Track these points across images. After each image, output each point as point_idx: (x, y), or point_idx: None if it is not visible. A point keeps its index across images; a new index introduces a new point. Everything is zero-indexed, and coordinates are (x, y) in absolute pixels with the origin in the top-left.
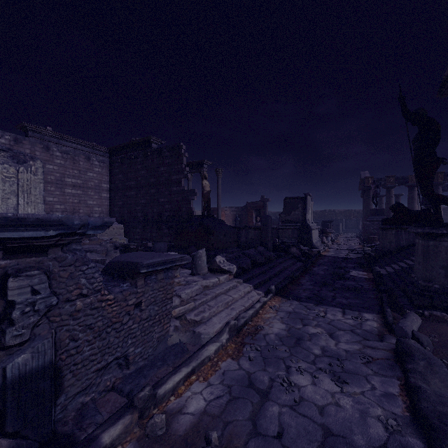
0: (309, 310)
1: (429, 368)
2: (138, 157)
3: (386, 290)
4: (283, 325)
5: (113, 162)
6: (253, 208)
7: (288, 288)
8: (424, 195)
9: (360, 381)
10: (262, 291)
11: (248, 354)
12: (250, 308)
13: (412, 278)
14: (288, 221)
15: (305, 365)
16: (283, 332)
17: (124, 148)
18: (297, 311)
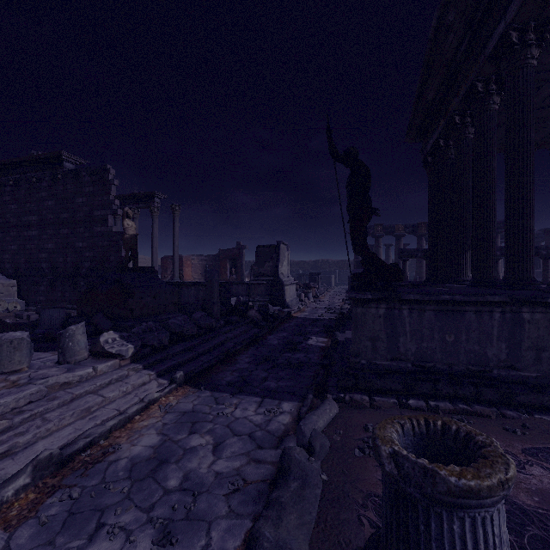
0: (217, 405)
1: (298, 493)
2: (43, 181)
3: (329, 365)
4: (157, 437)
5: (2, 184)
6: (226, 257)
7: (213, 370)
8: (355, 252)
9: (198, 533)
10: (168, 380)
11: (47, 511)
12: (118, 415)
13: (349, 351)
14: (261, 275)
15: (132, 517)
16: (146, 453)
17: (19, 164)
18: (197, 409)
